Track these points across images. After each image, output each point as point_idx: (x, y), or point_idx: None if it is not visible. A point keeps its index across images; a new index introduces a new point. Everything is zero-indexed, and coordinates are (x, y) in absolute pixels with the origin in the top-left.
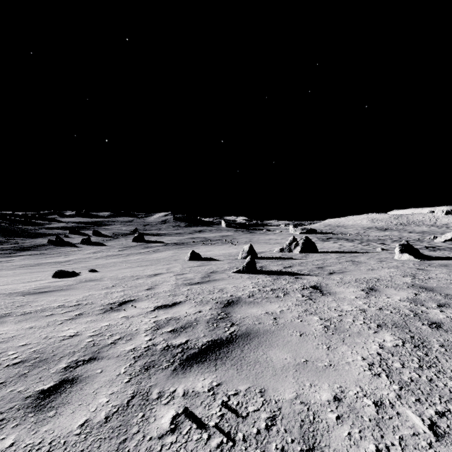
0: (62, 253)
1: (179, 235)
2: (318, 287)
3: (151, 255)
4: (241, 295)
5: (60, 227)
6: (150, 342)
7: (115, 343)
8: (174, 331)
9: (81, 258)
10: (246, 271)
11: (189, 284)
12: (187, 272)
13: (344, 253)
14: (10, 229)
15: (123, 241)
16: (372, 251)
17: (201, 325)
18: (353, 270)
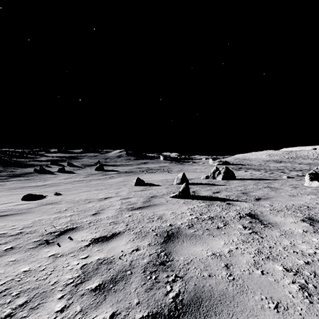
0: (42, 179)
1: (129, 166)
2: (254, 215)
3: (107, 180)
4: (180, 225)
5: (45, 159)
6: (59, 315)
7: (11, 317)
8: (100, 289)
9: (55, 182)
10: (182, 196)
11: (132, 210)
12: (132, 197)
13: (258, 180)
14: (8, 161)
15: (88, 170)
16: (280, 179)
17: (136, 276)
18: (276, 196)
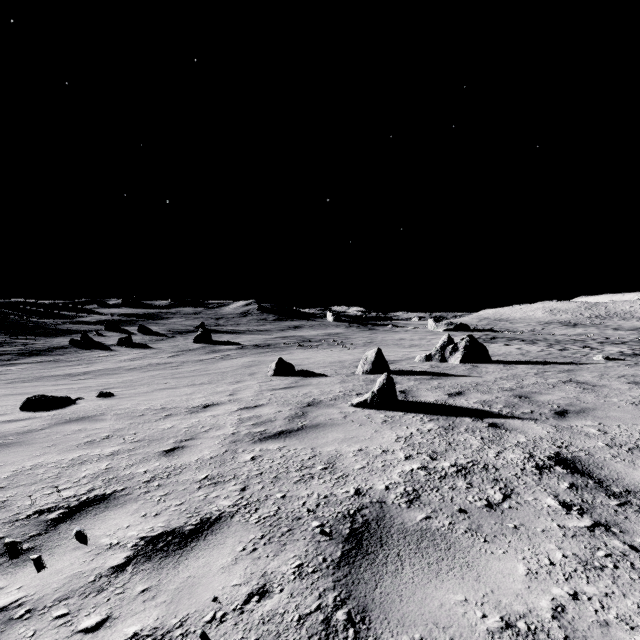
0: (85, 360)
1: (264, 333)
2: (573, 462)
3: (216, 364)
4: (384, 492)
5: (94, 320)
6: None
7: None
8: None
9: (108, 368)
10: (379, 404)
11: (261, 439)
12: (264, 403)
13: (541, 365)
14: (20, 323)
15: (180, 341)
16: (589, 361)
17: None
18: (601, 404)
